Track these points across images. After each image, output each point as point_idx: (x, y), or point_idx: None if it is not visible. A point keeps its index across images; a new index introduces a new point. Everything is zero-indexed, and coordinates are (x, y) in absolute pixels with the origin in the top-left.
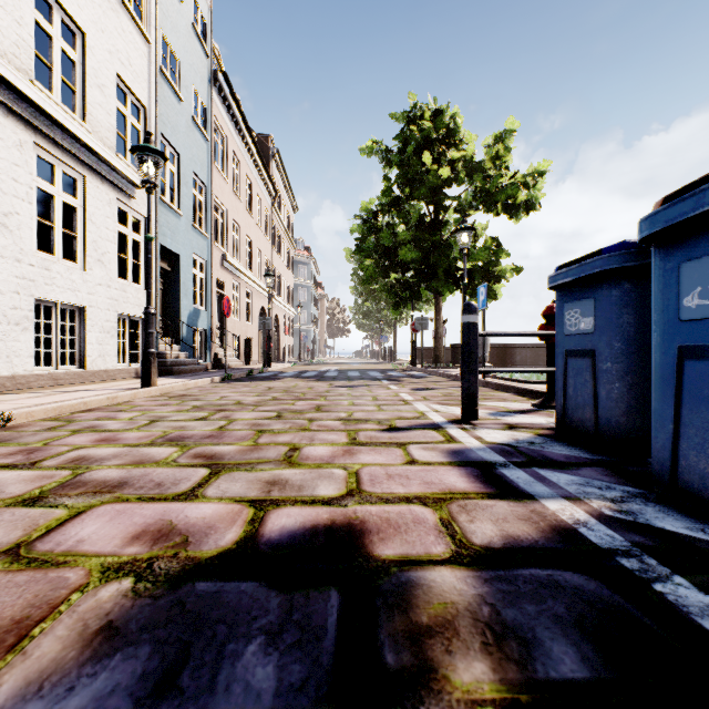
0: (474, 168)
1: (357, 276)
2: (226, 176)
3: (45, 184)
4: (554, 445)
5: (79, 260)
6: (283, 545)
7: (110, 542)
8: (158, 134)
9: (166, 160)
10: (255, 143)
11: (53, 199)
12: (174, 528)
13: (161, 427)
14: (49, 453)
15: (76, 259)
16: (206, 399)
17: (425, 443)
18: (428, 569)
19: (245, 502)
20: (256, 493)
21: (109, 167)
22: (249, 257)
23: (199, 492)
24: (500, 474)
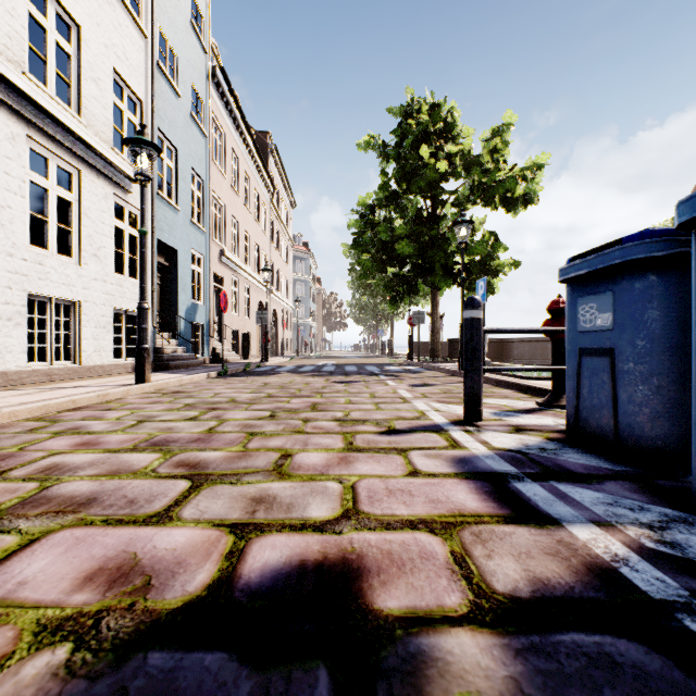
0: (472, 162)
1: (354, 271)
2: (224, 172)
3: (39, 178)
4: (568, 452)
5: (74, 255)
6: (263, 592)
7: (56, 585)
8: (156, 129)
9: (160, 152)
10: (253, 139)
11: (47, 193)
12: (137, 565)
13: (147, 428)
14: (21, 460)
15: (71, 254)
16: (200, 396)
17: (428, 449)
18: (442, 633)
19: (225, 527)
20: (238, 514)
21: (104, 161)
22: (248, 252)
23: (175, 512)
24: (514, 490)
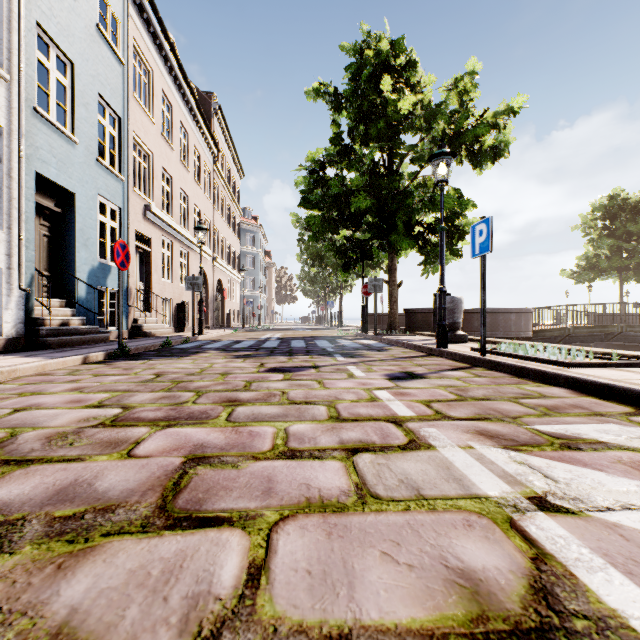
0: (433, 113)
1: (303, 241)
2: (152, 116)
3: None
4: None
5: None
6: None
7: None
8: (32, 22)
9: None
10: (190, 88)
11: None
12: None
13: None
14: None
15: None
16: None
17: None
18: None
19: None
20: None
21: None
22: (185, 214)
23: None
24: None
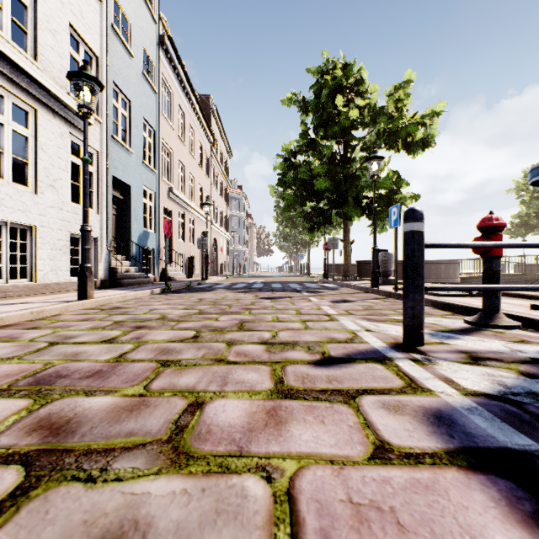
0: (377, 113)
1: (279, 207)
2: (172, 124)
3: None
4: None
5: (30, 185)
6: None
7: None
8: (111, 82)
9: (102, 87)
10: (196, 99)
11: (3, 128)
12: None
13: (51, 354)
14: None
15: (28, 184)
16: (134, 312)
17: (382, 393)
18: None
19: None
20: None
21: (60, 103)
22: (192, 191)
23: None
24: None
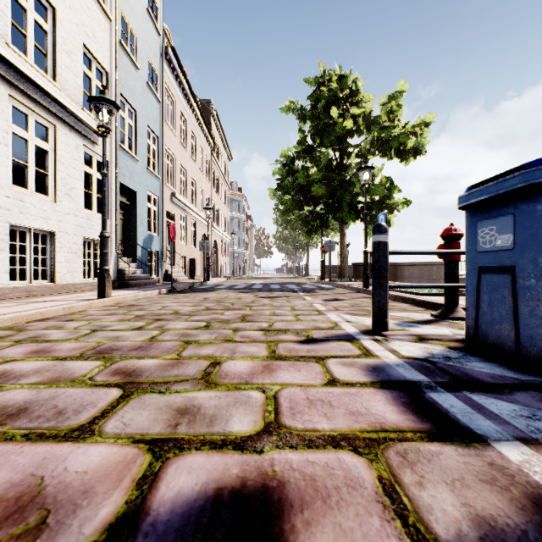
0: (372, 122)
1: (278, 210)
2: (175, 131)
3: (20, 130)
4: (471, 361)
5: (50, 194)
6: (169, 536)
7: None
8: (119, 94)
9: (118, 108)
10: (198, 105)
11: (27, 143)
12: (39, 494)
13: (98, 337)
14: None
15: (48, 193)
16: (149, 309)
17: (343, 357)
18: None
19: (144, 443)
20: (161, 428)
21: (75, 119)
22: (194, 195)
23: (98, 425)
24: (430, 400)
